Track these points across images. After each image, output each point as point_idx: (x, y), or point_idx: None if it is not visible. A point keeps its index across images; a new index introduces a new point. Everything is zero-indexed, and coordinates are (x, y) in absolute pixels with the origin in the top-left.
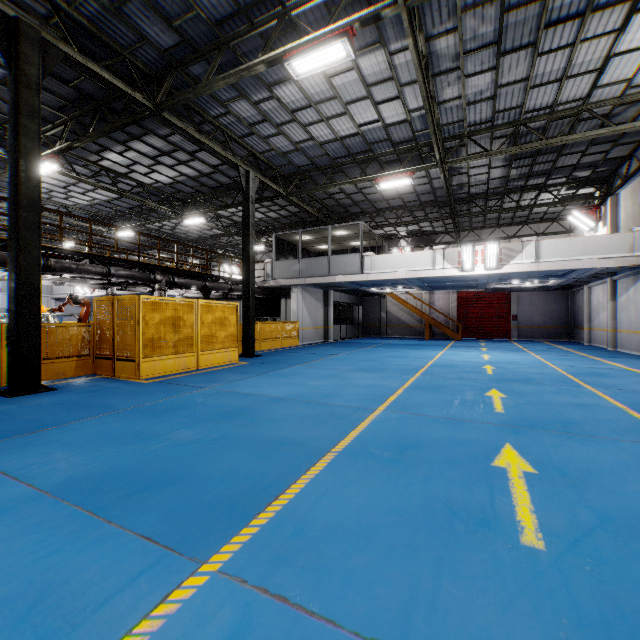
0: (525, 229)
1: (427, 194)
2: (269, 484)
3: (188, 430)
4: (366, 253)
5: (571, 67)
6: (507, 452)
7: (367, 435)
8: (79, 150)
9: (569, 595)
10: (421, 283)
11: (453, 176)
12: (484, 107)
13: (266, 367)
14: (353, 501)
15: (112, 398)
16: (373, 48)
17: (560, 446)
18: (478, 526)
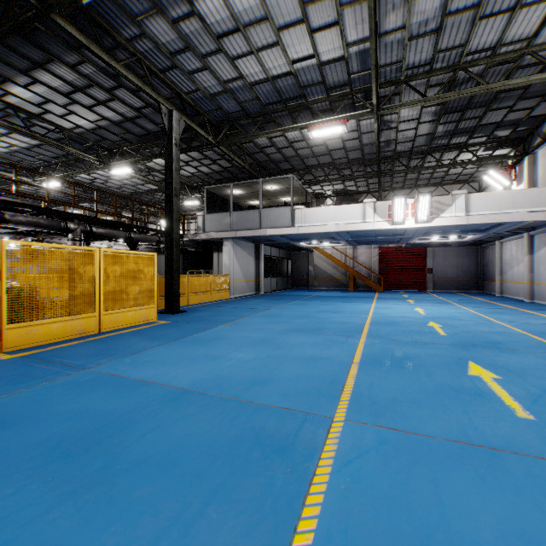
0: (439, 190)
1: (355, 151)
2: None
3: None
4: (297, 206)
5: None
6: None
7: (338, 529)
8: None
9: None
10: (349, 237)
11: (382, 131)
12: (426, 44)
13: (185, 328)
14: None
15: None
16: None
17: None
18: None
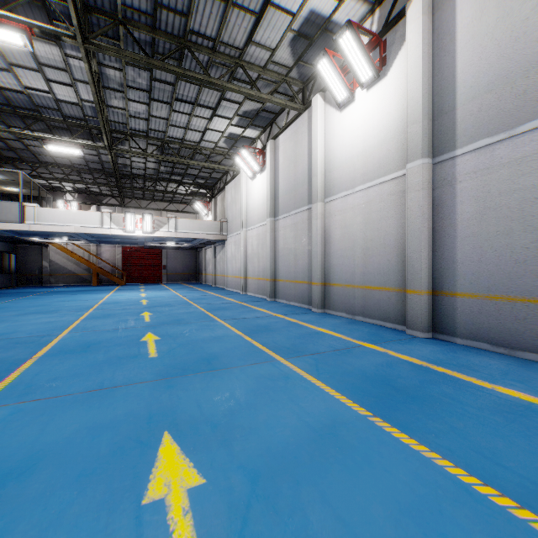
0: (171, 206)
1: (96, 163)
2: None
3: None
4: (29, 203)
5: (190, 125)
6: (149, 335)
7: (59, 346)
8: None
9: (162, 362)
10: (90, 237)
11: (119, 157)
12: (142, 122)
13: None
14: (62, 369)
15: None
16: (49, 41)
17: (173, 328)
18: (132, 358)
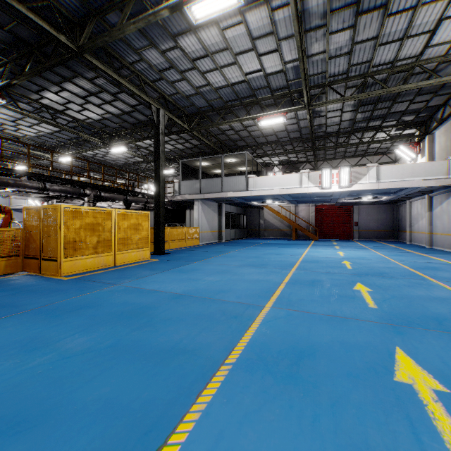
0: (363, 160)
1: (295, 132)
2: (151, 424)
3: (82, 335)
4: (250, 175)
5: (411, 28)
6: (402, 360)
7: (260, 339)
8: (22, 89)
9: None
10: (290, 198)
11: (315, 118)
12: (342, 61)
13: (171, 263)
14: None
15: (26, 297)
16: (258, 5)
17: (449, 350)
18: None
